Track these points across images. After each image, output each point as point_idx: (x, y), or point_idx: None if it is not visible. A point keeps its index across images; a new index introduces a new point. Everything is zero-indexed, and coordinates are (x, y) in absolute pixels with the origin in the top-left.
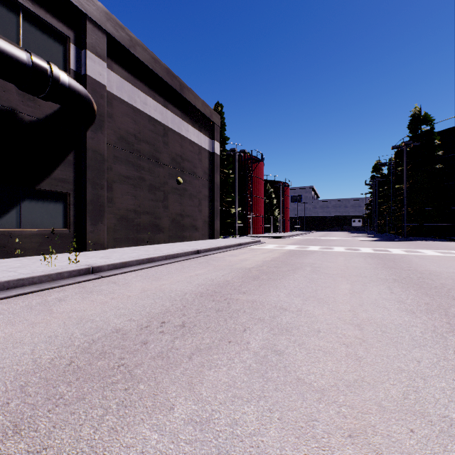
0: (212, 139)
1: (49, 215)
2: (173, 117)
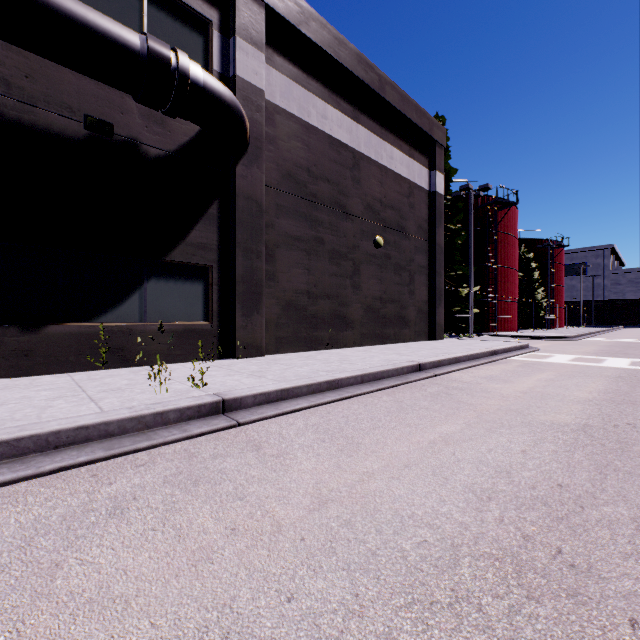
0: (431, 170)
1: (183, 300)
2: (367, 137)
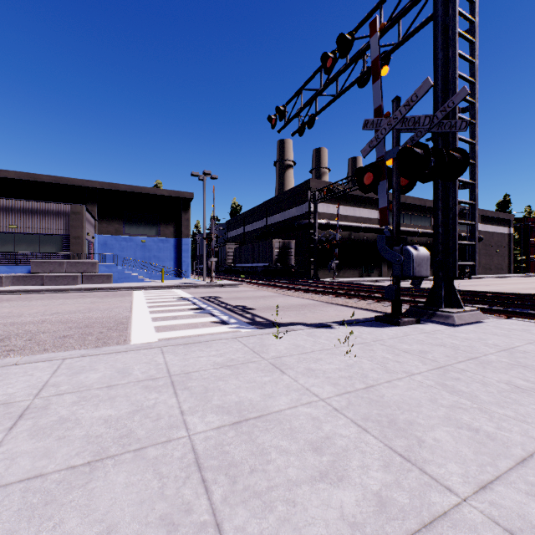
0: (509, 227)
1: None
2: (494, 227)
